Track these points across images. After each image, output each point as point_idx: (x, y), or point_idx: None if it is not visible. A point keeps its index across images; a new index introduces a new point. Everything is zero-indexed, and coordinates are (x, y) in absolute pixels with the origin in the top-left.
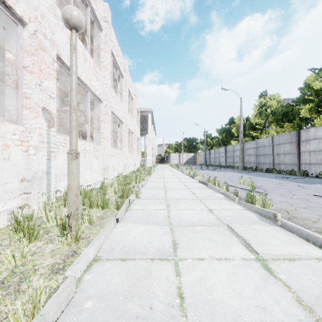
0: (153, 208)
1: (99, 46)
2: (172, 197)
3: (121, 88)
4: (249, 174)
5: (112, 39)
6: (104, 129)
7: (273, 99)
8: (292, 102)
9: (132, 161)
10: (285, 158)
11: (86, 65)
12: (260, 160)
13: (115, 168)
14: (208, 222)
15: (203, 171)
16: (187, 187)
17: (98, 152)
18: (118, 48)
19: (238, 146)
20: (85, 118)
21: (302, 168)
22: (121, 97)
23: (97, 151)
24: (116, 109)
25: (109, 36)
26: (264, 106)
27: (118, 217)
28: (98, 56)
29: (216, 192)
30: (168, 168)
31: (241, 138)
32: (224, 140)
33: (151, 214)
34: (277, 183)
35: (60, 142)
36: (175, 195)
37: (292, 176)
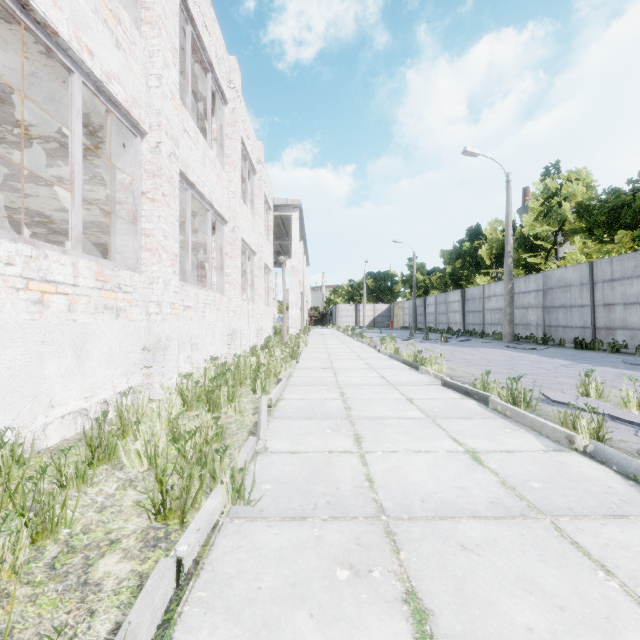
0: None
1: None
2: (403, 491)
3: (220, 130)
4: (543, 354)
5: None
6: (151, 221)
7: (576, 181)
8: (628, 185)
9: (253, 322)
10: (629, 314)
11: None
12: (556, 318)
13: (200, 342)
14: None
15: (422, 345)
16: (426, 414)
17: (125, 294)
18: (209, 11)
19: (496, 287)
20: None
21: None
22: (221, 155)
23: (117, 290)
24: (204, 178)
25: None
26: (556, 198)
27: None
28: None
29: (552, 444)
30: (337, 338)
31: (509, 267)
32: (458, 274)
33: None
34: None
35: None
36: (406, 470)
37: None
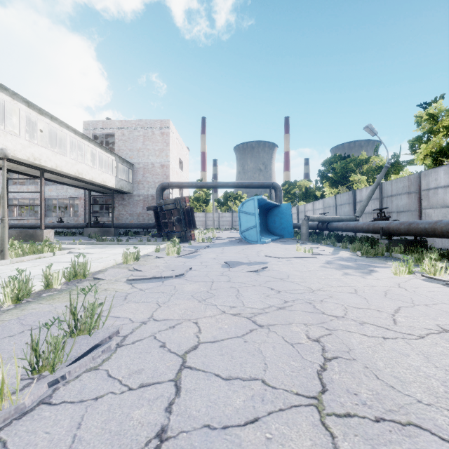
0: None
1: None
2: None
3: None
4: None
5: None
6: None
7: None
8: None
9: None
10: None
11: None
12: None
13: None
14: None
15: None
16: None
17: None
18: None
19: None
20: None
21: None
22: None
23: None
24: None
25: None
26: None
27: None
28: None
29: None
30: None
31: None
32: None
33: None
34: None
35: None
36: None
37: None
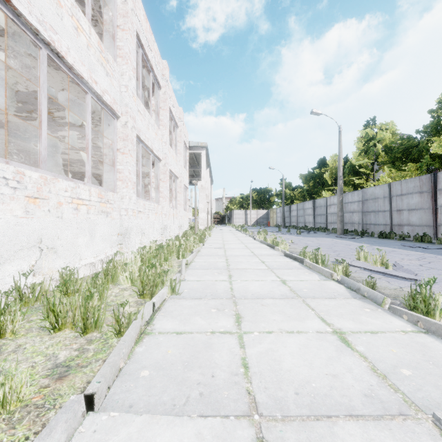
0: (204, 328)
1: (114, 20)
2: (245, 291)
3: (157, 105)
4: (356, 241)
5: (140, 17)
6: (122, 165)
7: (385, 130)
8: (416, 133)
9: (176, 221)
10: (411, 216)
11: (80, 39)
12: (370, 219)
13: (146, 232)
14: (361, 395)
15: (284, 236)
16: (269, 267)
17: (110, 205)
18: (151, 37)
19: (334, 198)
20: (100, 153)
21: (440, 232)
22: (157, 120)
23: (107, 203)
24: (148, 136)
25: (133, 7)
26: (373, 141)
27: (96, 386)
28: (112, 37)
29: (324, 278)
30: (230, 232)
31: (340, 186)
32: (311, 190)
33: (198, 353)
34: (419, 258)
35: (2, 178)
36: (249, 286)
37: (427, 244)
